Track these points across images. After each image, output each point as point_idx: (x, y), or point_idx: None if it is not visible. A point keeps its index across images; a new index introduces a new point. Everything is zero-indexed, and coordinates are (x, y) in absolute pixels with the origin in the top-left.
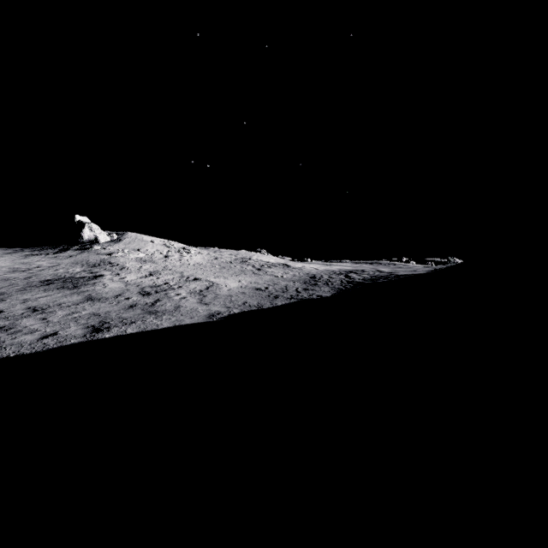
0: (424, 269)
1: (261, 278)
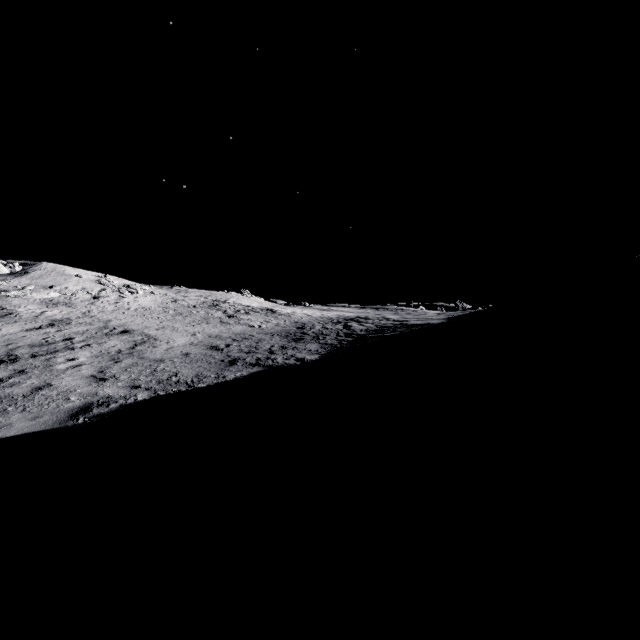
0: (438, 316)
1: (229, 329)
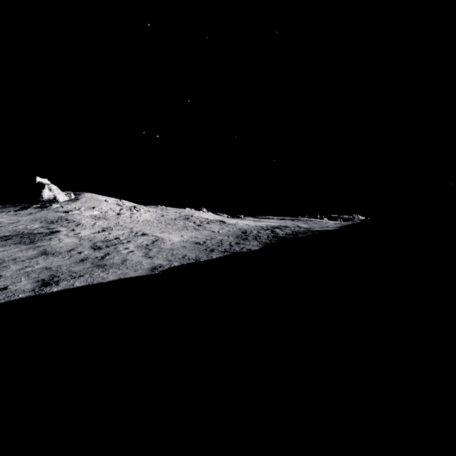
0: (334, 225)
1: (200, 233)
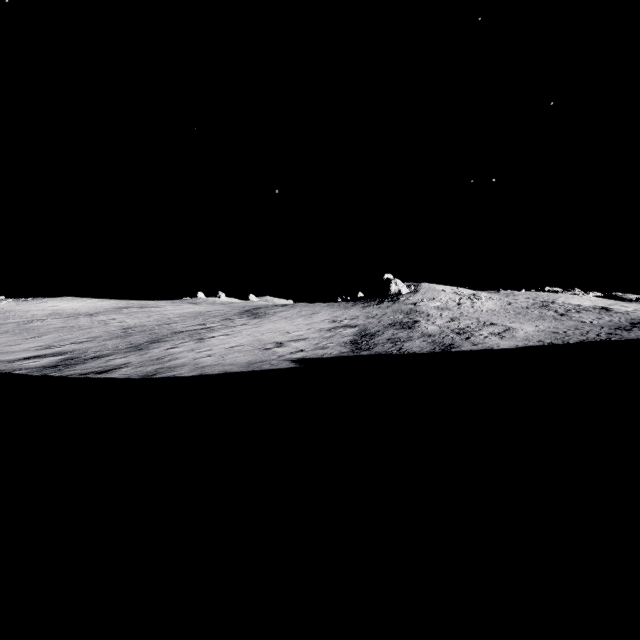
0: None
1: (562, 324)
